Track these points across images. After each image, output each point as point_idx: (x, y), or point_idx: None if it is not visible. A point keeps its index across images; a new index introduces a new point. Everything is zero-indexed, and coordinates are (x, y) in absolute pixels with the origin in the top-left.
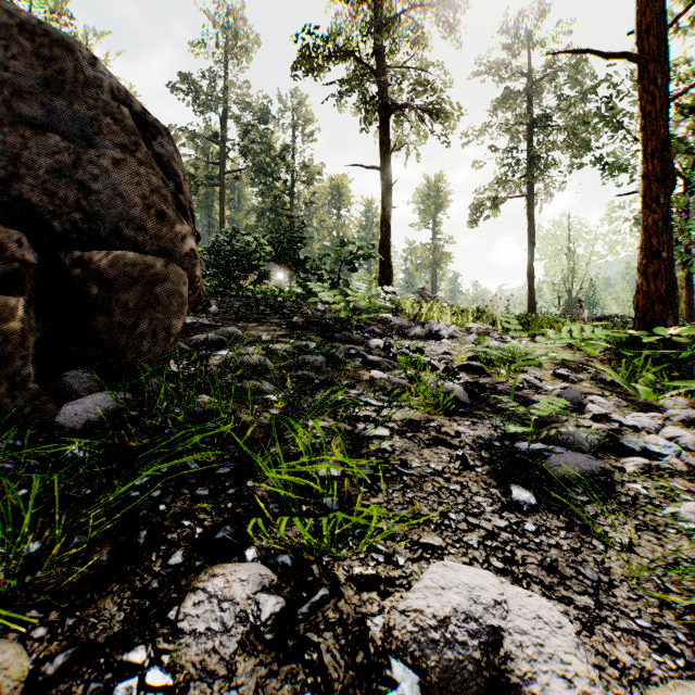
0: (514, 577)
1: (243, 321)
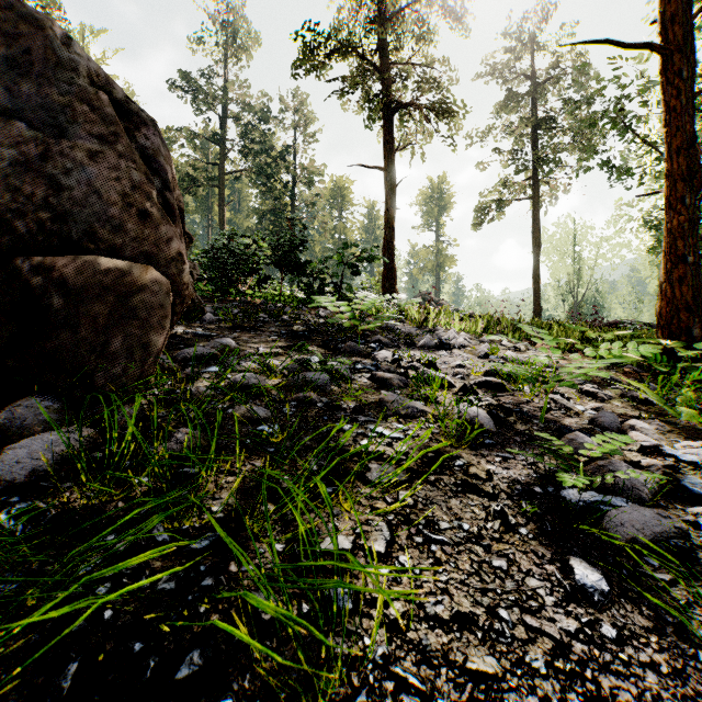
0: None
1: (240, 330)
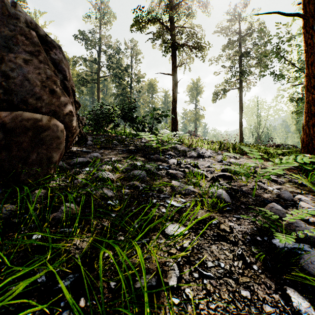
0: None
1: (104, 149)
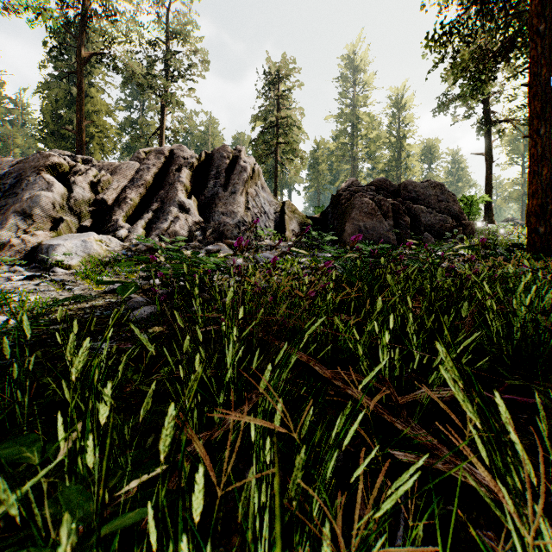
0: None
1: None
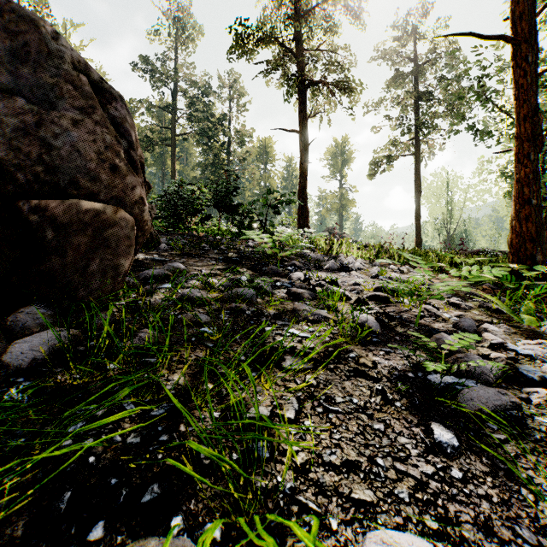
0: (451, 541)
1: (187, 257)
